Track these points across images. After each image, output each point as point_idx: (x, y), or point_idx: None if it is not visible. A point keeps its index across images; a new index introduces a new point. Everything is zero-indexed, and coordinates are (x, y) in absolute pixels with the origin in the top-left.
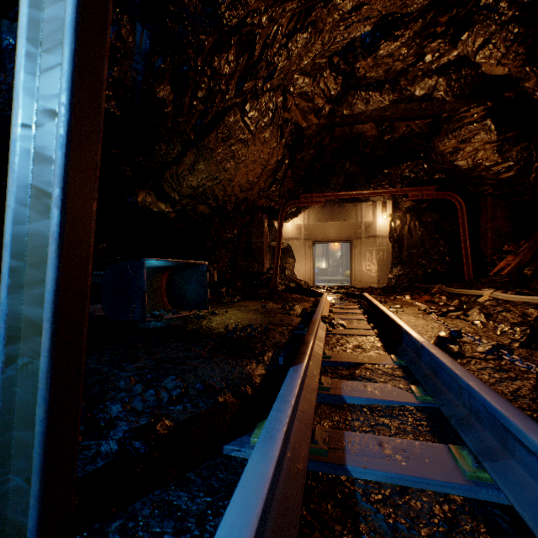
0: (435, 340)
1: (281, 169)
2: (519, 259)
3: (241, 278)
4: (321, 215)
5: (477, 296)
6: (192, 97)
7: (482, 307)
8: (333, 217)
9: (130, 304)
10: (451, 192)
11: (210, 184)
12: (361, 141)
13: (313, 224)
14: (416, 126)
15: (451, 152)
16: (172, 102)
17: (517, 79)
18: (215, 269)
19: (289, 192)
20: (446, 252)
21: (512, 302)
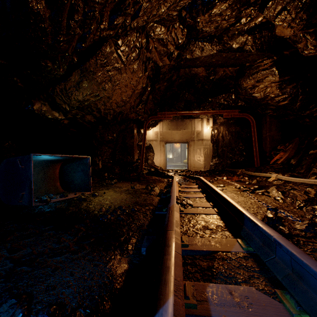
0: (265, 220)
1: (145, 93)
2: (288, 154)
3: (119, 166)
4: (170, 126)
5: (266, 177)
6: (69, 19)
7: (277, 186)
8: (177, 127)
9: (20, 192)
10: (247, 114)
11: (93, 99)
12: (195, 79)
13: (166, 132)
14: (229, 71)
15: (251, 88)
16: (49, 18)
17: (293, 41)
18: (100, 160)
19: (150, 110)
20: (244, 149)
21: (292, 182)
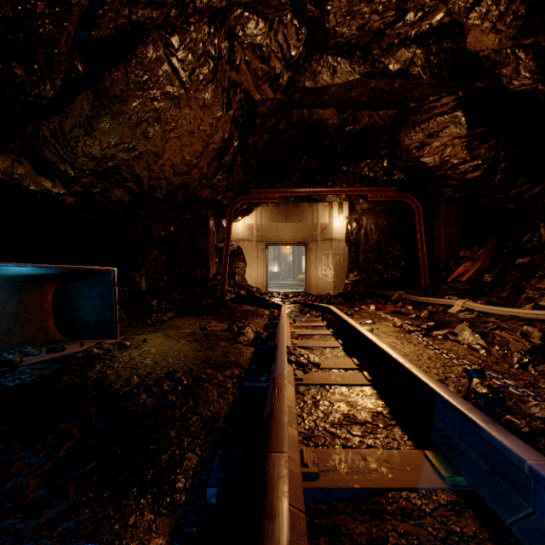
0: (471, 399)
1: (228, 152)
2: (479, 265)
3: (181, 286)
4: (275, 215)
5: (443, 305)
6: None
7: (471, 323)
8: (288, 217)
9: None
10: (409, 195)
11: (125, 156)
12: (320, 130)
13: (267, 225)
14: (379, 118)
15: (418, 147)
16: None
17: (495, 64)
18: (143, 275)
19: (239, 185)
20: (402, 257)
21: (493, 314)
